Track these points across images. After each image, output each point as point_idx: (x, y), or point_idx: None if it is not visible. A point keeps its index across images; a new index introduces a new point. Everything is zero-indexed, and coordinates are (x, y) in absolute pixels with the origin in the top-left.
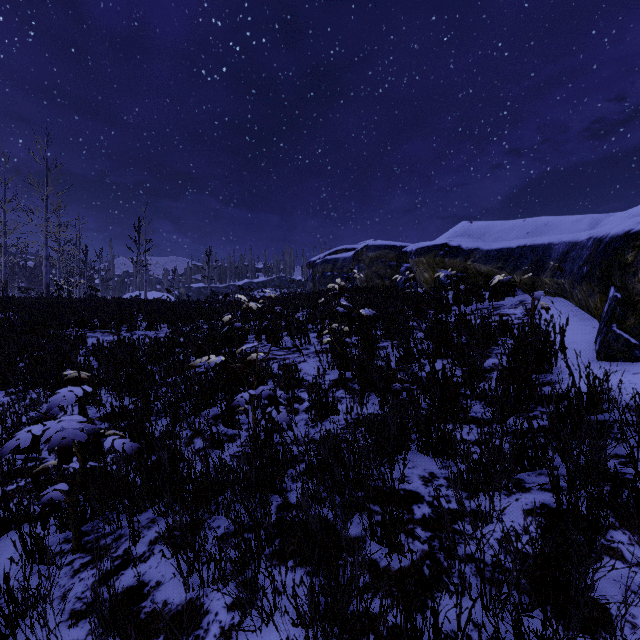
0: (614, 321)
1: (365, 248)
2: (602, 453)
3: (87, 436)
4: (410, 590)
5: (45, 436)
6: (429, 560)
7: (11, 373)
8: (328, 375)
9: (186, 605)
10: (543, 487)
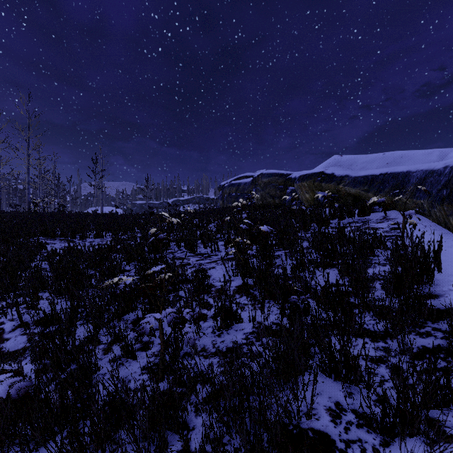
0: None
1: (260, 175)
2: None
3: None
4: None
5: None
6: None
7: None
8: (233, 281)
9: None
10: None
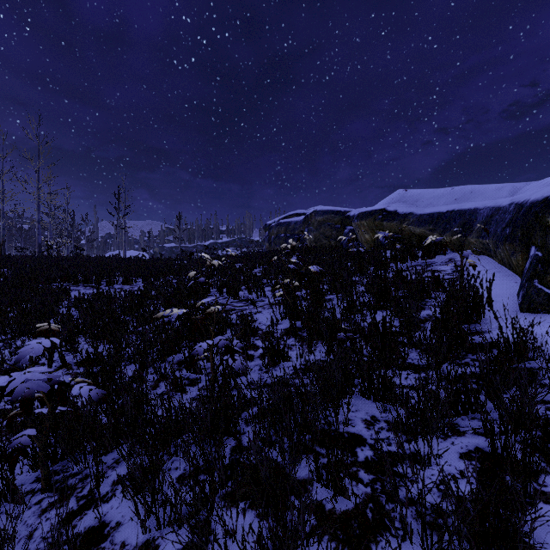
0: (536, 277)
1: (314, 213)
2: (532, 401)
3: (51, 386)
4: (354, 533)
5: (9, 387)
6: (372, 503)
7: (0, 323)
8: (280, 324)
9: (142, 547)
10: (476, 431)
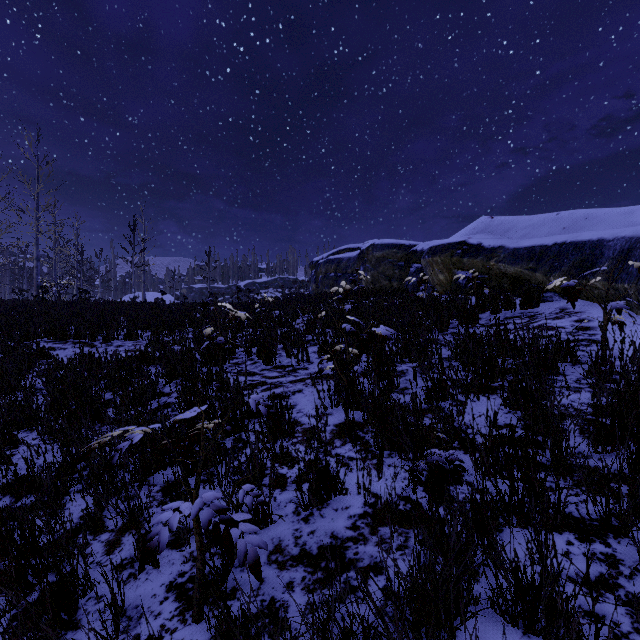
0: None
1: (371, 247)
2: None
3: None
4: None
5: None
6: None
7: None
8: (330, 416)
9: None
10: None
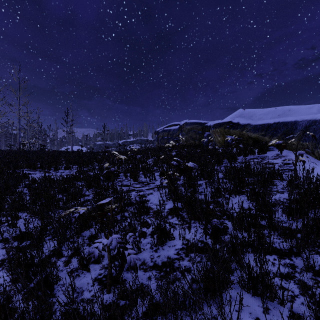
0: None
1: (185, 124)
2: None
3: None
4: None
5: None
6: None
7: None
8: (166, 205)
9: None
10: None
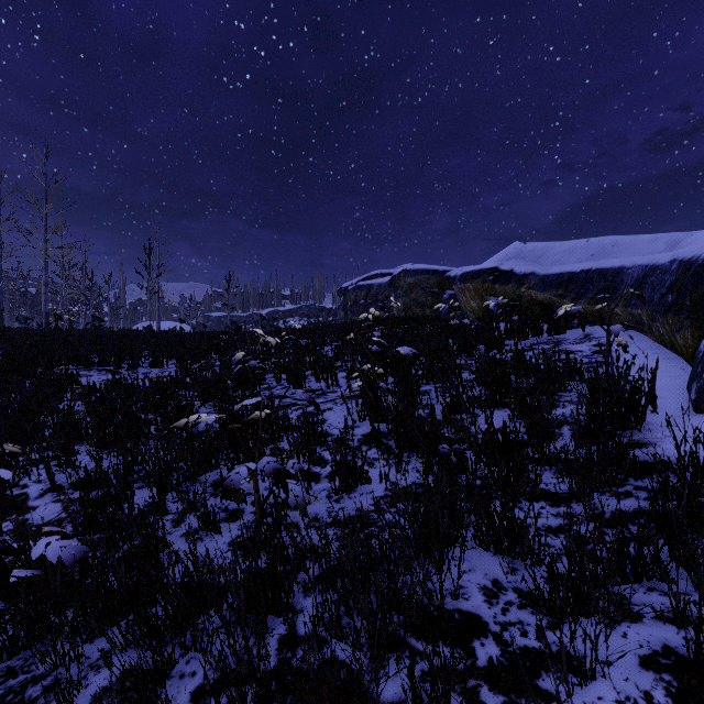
0: None
1: (403, 273)
2: None
3: None
4: None
5: None
6: None
7: None
8: (358, 428)
9: None
10: (660, 614)
